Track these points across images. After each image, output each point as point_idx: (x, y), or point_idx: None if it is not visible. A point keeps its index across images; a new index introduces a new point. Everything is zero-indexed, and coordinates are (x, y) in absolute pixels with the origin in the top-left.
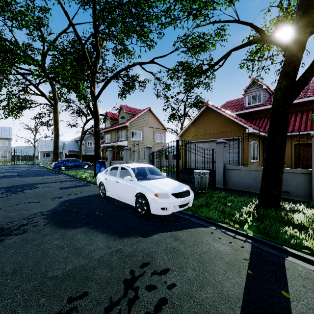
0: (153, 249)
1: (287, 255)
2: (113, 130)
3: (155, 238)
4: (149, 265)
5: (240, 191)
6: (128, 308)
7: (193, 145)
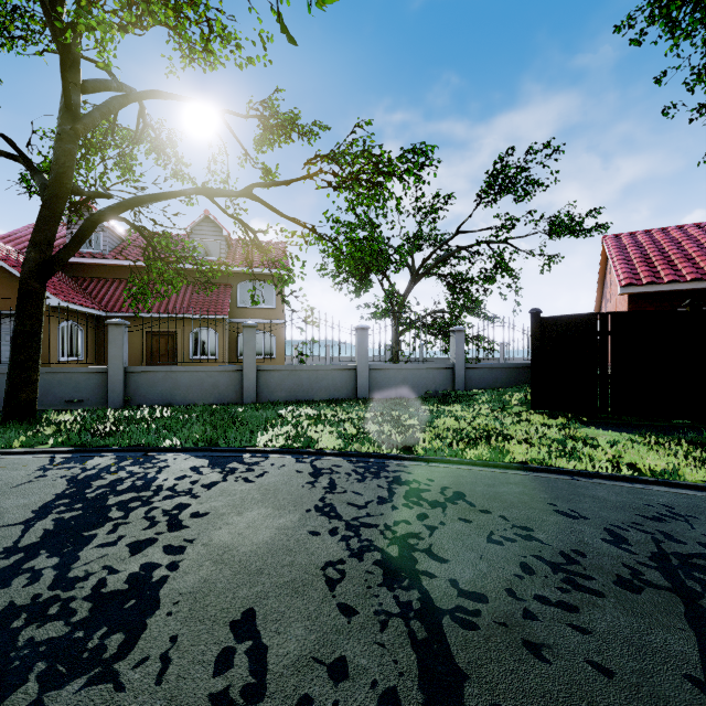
0: None
1: None
2: None
3: None
4: None
5: (1, 411)
6: None
7: None
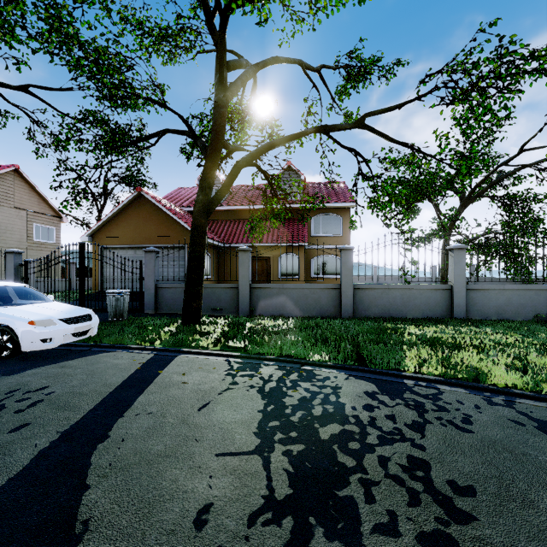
0: (26, 380)
1: (182, 354)
2: None
3: (29, 372)
4: (21, 390)
5: (174, 314)
6: None
7: (110, 254)
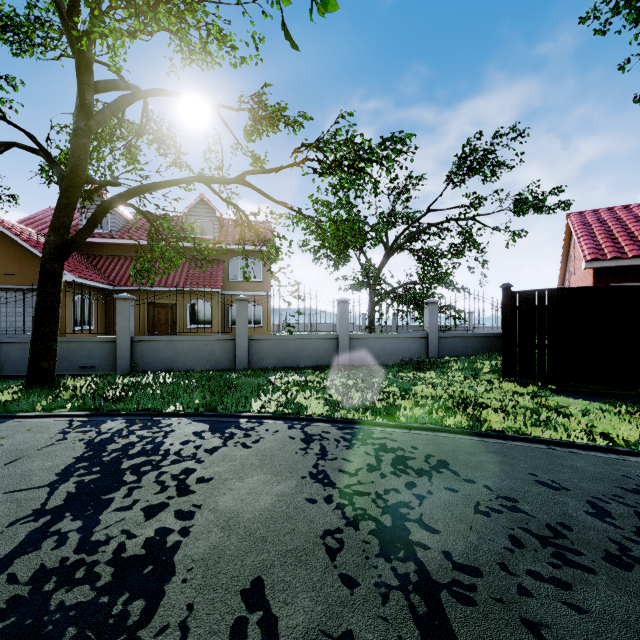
0: None
1: (13, 419)
2: None
3: None
4: None
5: (24, 376)
6: None
7: None
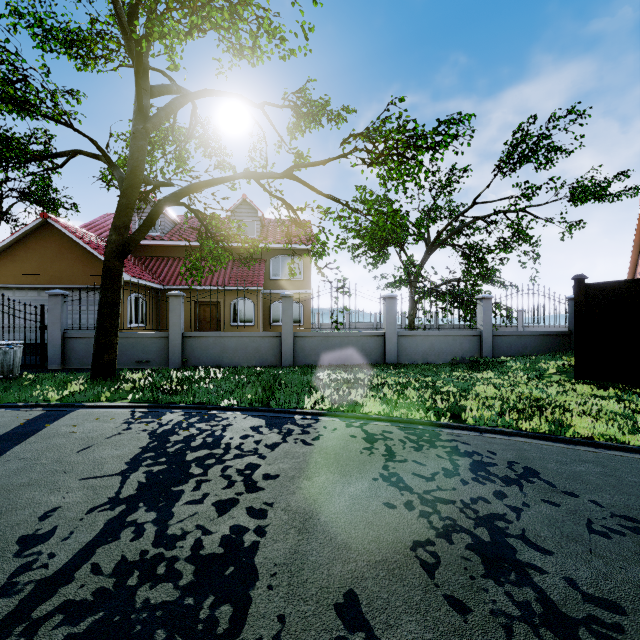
0: None
1: (81, 408)
2: None
3: None
4: None
5: (88, 369)
6: None
7: None
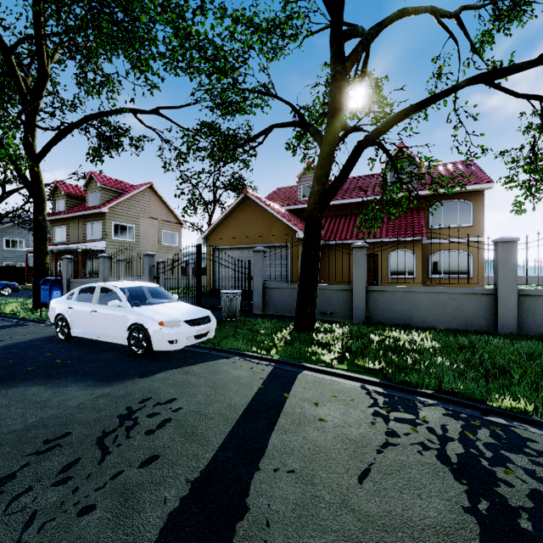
0: (156, 386)
1: (303, 370)
2: (72, 218)
3: (159, 376)
4: (151, 399)
5: (282, 316)
6: (126, 432)
7: (222, 254)
